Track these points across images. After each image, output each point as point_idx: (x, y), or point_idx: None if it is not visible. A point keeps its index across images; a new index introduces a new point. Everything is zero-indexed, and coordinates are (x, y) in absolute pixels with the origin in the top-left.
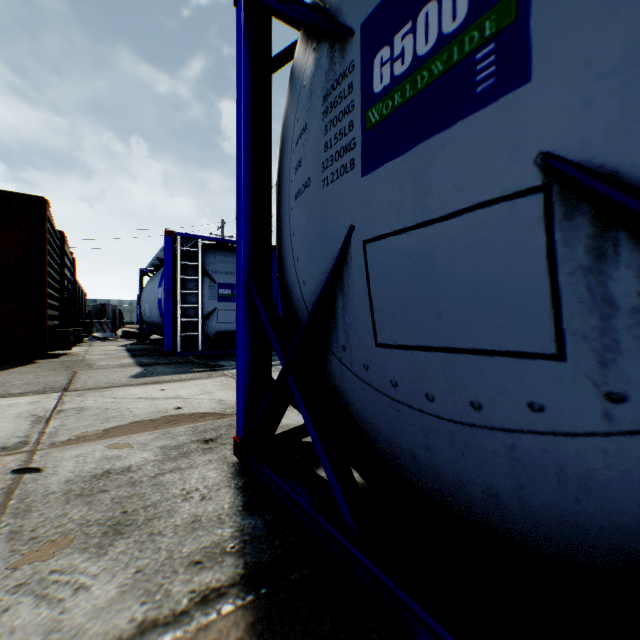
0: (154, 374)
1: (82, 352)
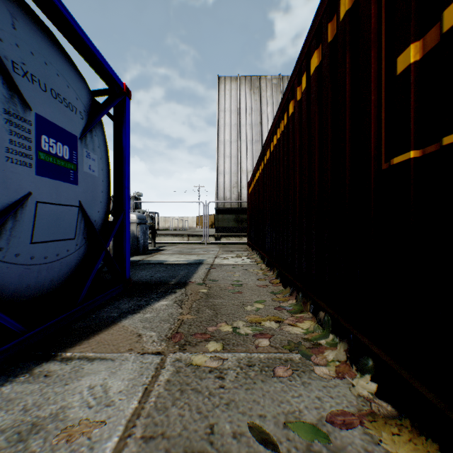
0: None
1: None
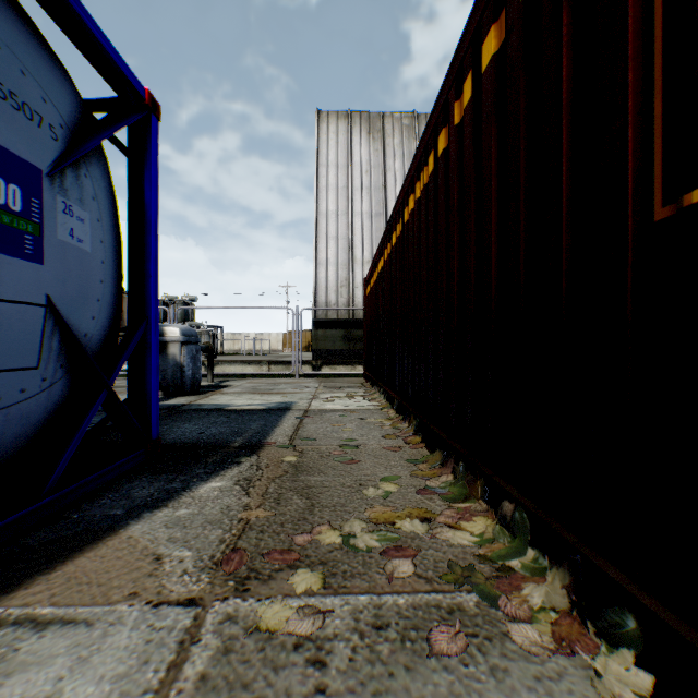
0: None
1: None
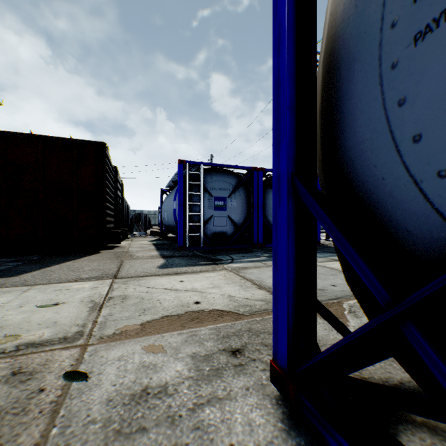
0: (173, 265)
1: (126, 245)
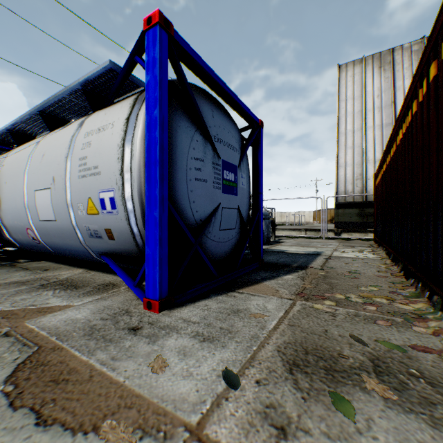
0: None
1: None
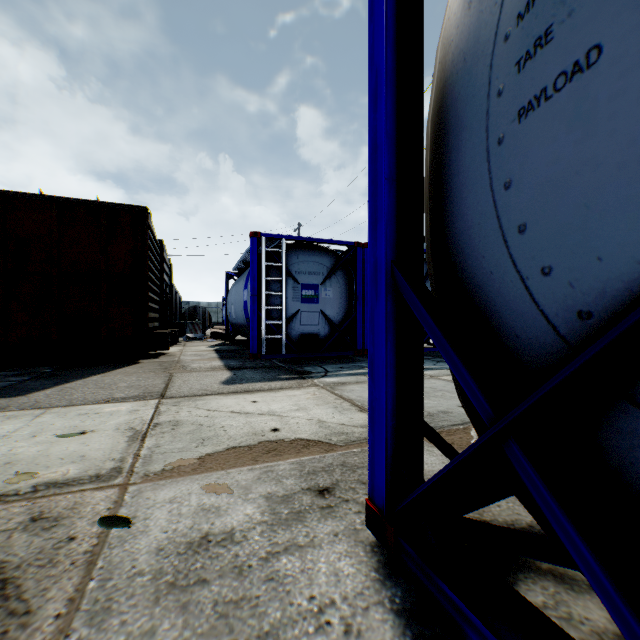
0: (243, 380)
1: (177, 352)
